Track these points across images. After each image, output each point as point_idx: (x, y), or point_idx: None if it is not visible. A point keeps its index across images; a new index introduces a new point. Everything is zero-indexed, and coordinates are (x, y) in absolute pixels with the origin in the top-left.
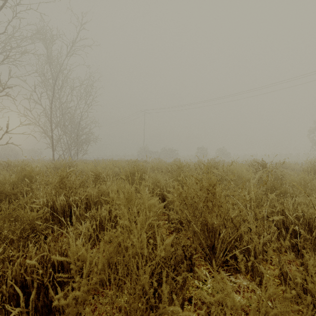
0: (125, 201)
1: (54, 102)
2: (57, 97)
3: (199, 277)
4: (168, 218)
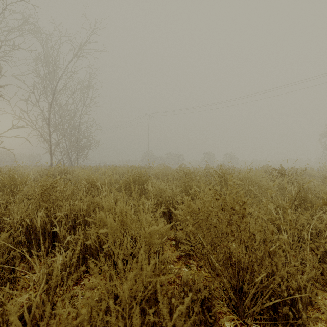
0: (115, 226)
1: (53, 105)
2: (55, 98)
3: None
4: (175, 239)
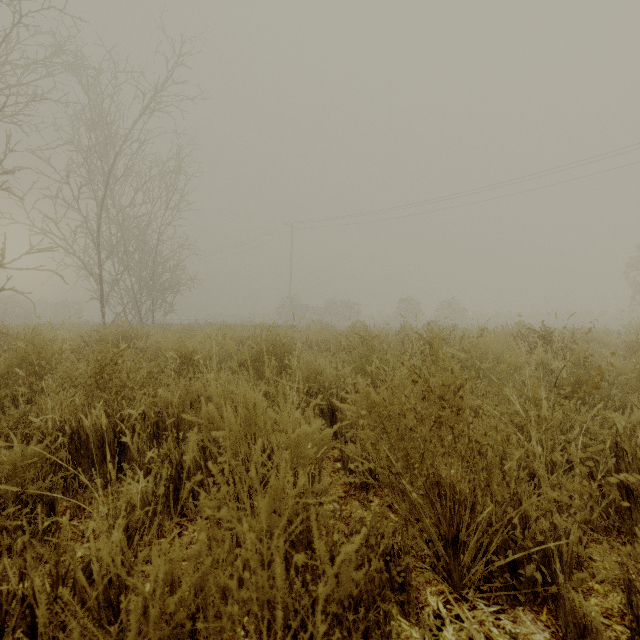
0: (237, 428)
1: (106, 206)
2: (111, 194)
3: (423, 619)
4: (343, 457)
